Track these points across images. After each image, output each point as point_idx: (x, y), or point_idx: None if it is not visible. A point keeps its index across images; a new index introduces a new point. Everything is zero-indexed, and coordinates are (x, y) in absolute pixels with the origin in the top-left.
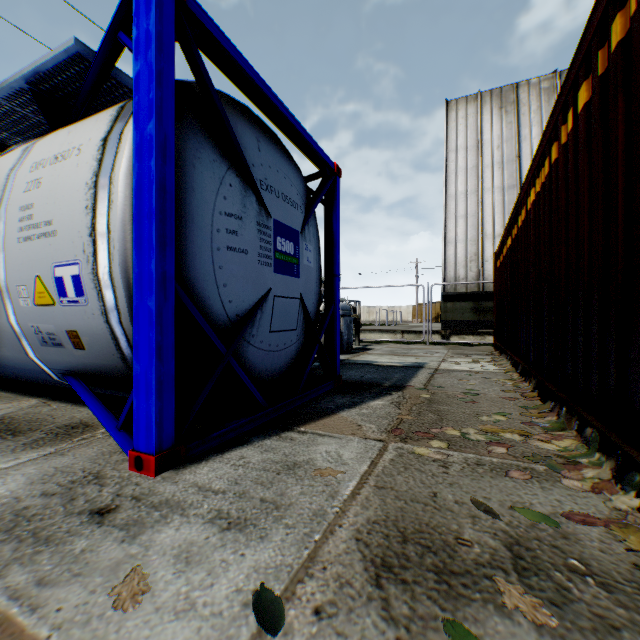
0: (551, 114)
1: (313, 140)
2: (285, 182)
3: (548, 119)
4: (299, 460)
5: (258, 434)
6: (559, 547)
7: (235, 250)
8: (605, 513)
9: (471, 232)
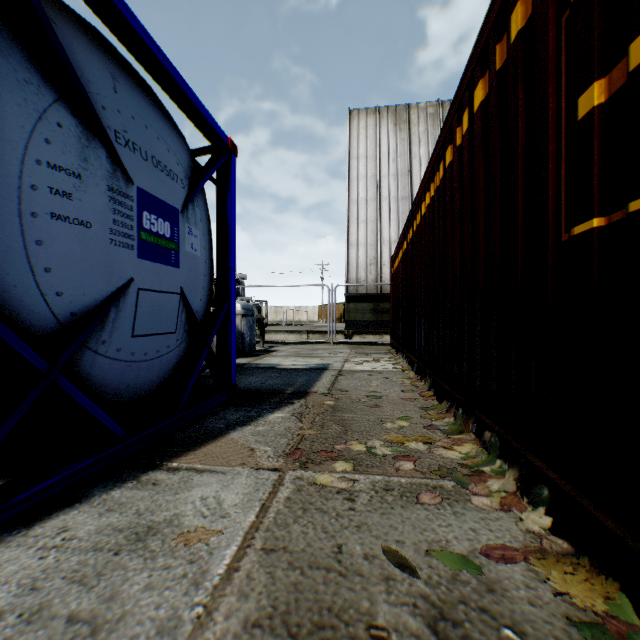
0: (447, 117)
1: (200, 102)
2: (158, 144)
3: (444, 123)
4: (158, 520)
5: (105, 481)
6: (489, 609)
7: (68, 220)
8: (521, 539)
9: (371, 237)
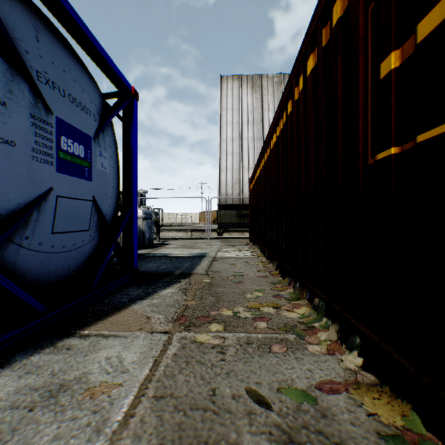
0: (288, 80)
1: (109, 57)
2: (75, 85)
3: (286, 84)
4: (69, 378)
5: (27, 348)
6: (323, 431)
7: None
8: (342, 375)
9: (236, 164)
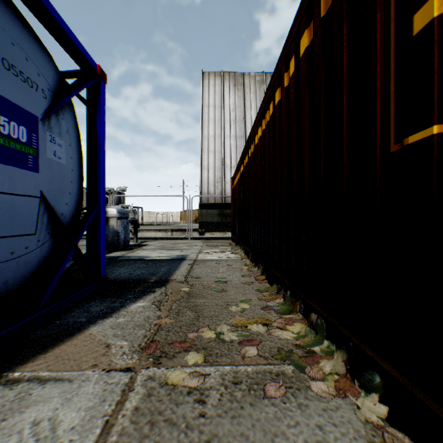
0: (276, 67)
1: (65, 23)
2: (13, 49)
3: (274, 71)
4: None
5: None
6: None
7: None
8: (364, 433)
9: (218, 163)
